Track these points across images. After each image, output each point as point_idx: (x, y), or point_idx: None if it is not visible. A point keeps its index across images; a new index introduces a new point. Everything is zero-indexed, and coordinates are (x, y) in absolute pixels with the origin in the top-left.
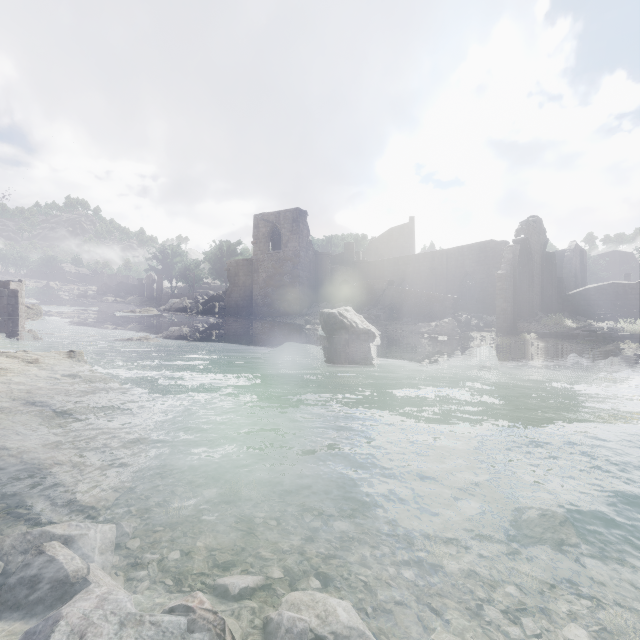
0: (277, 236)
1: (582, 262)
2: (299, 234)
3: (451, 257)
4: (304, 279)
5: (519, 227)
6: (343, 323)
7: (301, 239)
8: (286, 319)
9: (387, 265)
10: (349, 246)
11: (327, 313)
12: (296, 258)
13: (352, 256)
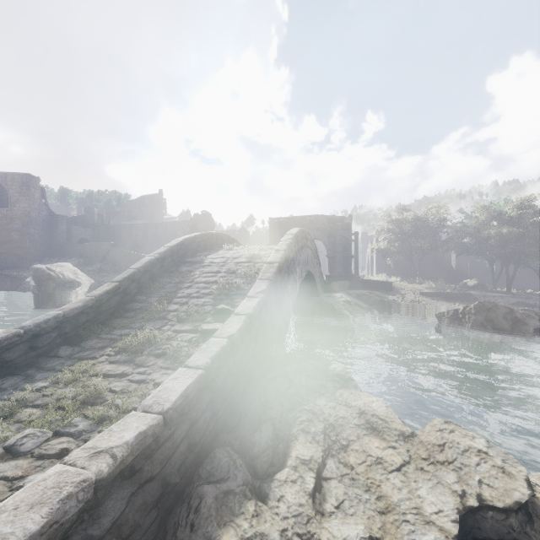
0: (4, 195)
1: (247, 238)
2: (29, 197)
3: (168, 228)
4: (36, 236)
5: (192, 217)
6: (50, 275)
7: (32, 201)
8: (13, 271)
9: (124, 229)
10: (90, 210)
11: (36, 268)
12: (26, 217)
13: (93, 219)
